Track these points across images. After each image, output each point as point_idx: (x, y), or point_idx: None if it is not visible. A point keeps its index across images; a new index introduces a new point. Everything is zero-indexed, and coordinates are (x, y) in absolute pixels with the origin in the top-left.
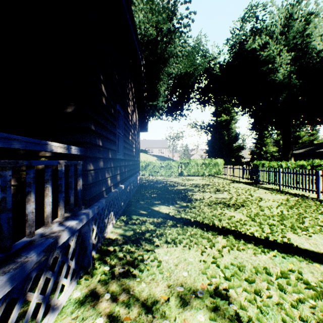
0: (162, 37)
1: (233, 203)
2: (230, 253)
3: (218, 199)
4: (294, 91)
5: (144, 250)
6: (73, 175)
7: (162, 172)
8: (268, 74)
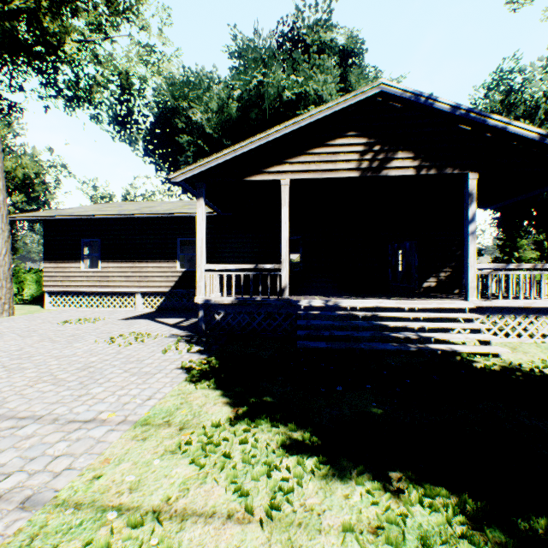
0: None
1: None
2: None
3: None
4: None
5: None
6: None
7: None
8: None
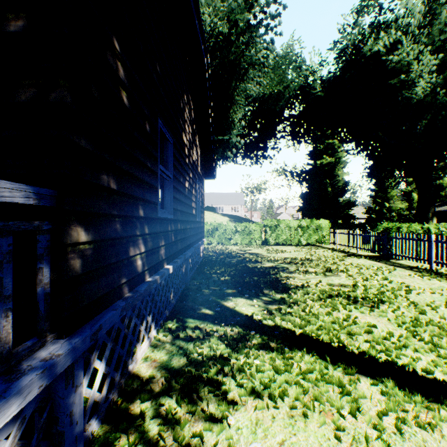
0: (238, 35)
1: (364, 296)
2: (403, 436)
3: (333, 286)
4: (442, 114)
5: (206, 416)
6: (7, 260)
7: (237, 240)
8: (400, 91)
